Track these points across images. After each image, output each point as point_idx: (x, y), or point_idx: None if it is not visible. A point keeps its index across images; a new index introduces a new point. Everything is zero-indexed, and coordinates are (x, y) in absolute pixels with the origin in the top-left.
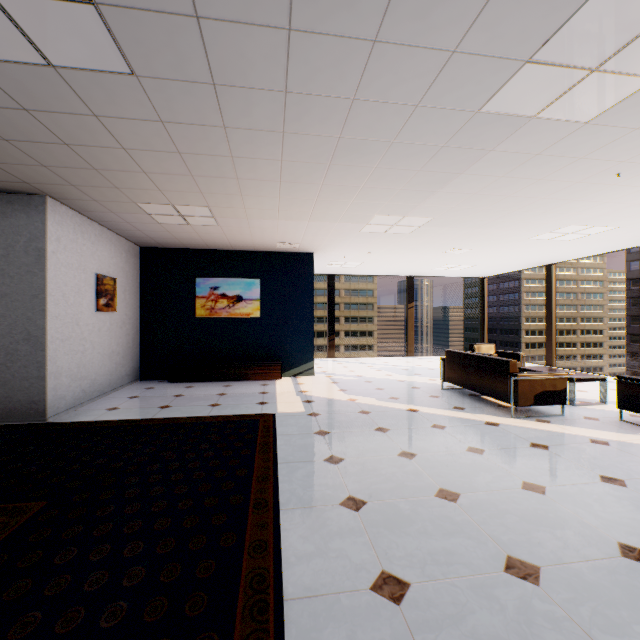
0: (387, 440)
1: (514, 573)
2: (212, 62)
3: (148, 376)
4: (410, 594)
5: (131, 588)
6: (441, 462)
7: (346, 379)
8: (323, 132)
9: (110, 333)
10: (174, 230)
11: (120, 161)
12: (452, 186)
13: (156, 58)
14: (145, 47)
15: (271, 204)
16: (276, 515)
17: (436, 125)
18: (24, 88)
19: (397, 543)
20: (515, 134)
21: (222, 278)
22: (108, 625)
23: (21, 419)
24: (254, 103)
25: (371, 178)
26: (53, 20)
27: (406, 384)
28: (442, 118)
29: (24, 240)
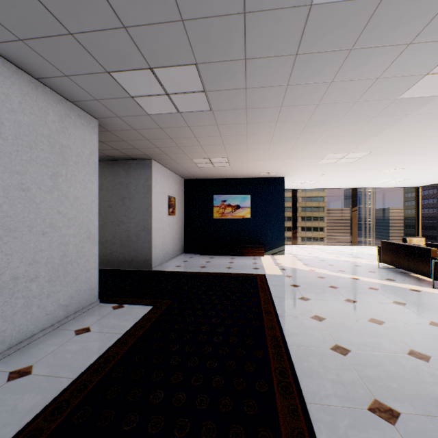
0: (337, 292)
1: (413, 356)
2: (247, 101)
3: (188, 251)
4: (351, 353)
5: (221, 332)
6: (373, 306)
7: (306, 258)
8: (299, 119)
9: (173, 227)
10: (205, 170)
11: (191, 142)
12: (383, 134)
13: (223, 104)
14: (220, 101)
15: (262, 153)
16: (277, 317)
17: (369, 108)
18: (164, 121)
19: (344, 336)
20: (426, 105)
21: (228, 195)
22: (217, 341)
23: (141, 268)
24: (264, 112)
25: (326, 136)
26: (187, 99)
27: (350, 263)
28: (373, 104)
29: (143, 181)
